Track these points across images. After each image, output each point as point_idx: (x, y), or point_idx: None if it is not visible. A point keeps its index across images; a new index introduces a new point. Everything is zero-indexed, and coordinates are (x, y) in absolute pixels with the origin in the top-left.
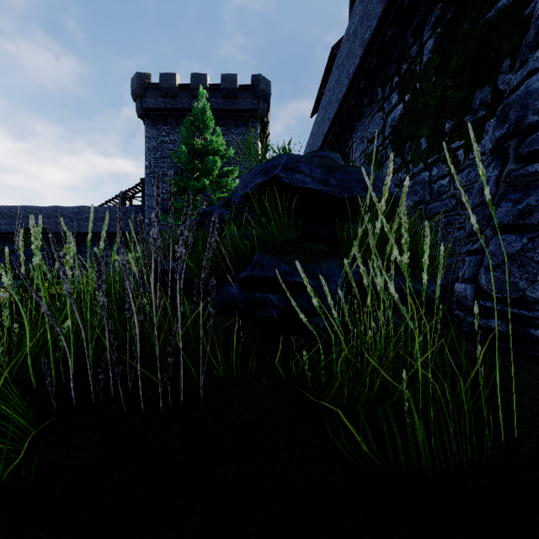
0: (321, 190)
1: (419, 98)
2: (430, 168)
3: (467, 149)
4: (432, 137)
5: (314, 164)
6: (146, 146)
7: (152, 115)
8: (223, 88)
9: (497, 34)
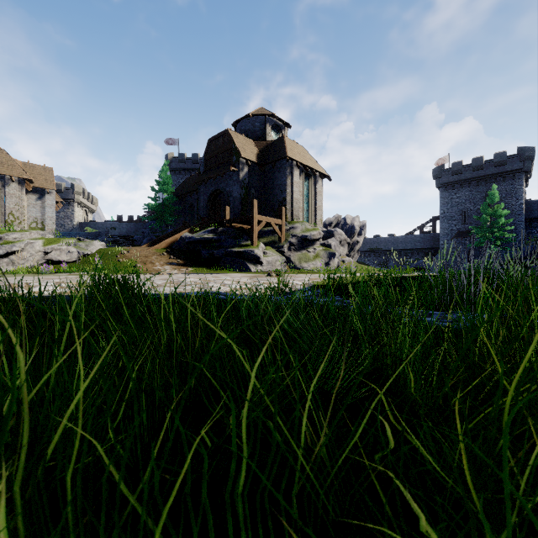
0: None
1: None
2: None
3: None
4: None
5: None
6: (441, 203)
7: (445, 186)
8: (495, 162)
9: None
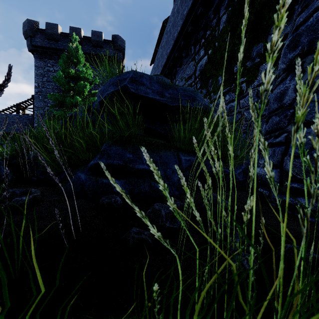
0: (158, 100)
1: (218, 52)
2: (224, 95)
3: (248, 83)
4: (226, 76)
5: (153, 80)
6: (35, 72)
7: (39, 51)
8: (93, 40)
9: (267, 10)
